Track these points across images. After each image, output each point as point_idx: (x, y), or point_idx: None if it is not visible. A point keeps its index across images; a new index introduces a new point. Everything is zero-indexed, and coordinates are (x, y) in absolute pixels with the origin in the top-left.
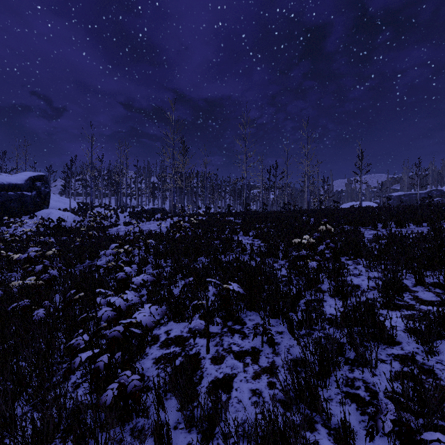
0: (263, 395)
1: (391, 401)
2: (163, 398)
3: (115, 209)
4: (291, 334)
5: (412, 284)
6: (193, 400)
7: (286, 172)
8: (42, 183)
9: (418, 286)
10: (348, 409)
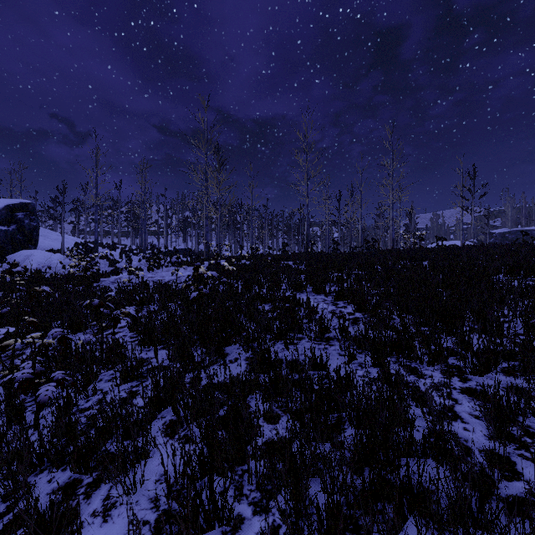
0: None
1: None
2: None
3: (130, 250)
4: None
5: None
6: None
7: (360, 201)
8: (25, 214)
9: None
10: None
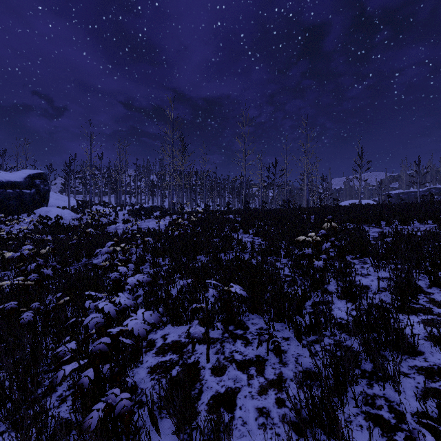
0: (272, 416)
1: (424, 428)
2: (158, 417)
3: (114, 207)
4: (299, 341)
5: (426, 285)
6: (191, 423)
7: (285, 170)
8: (41, 181)
9: (434, 288)
10: (372, 435)
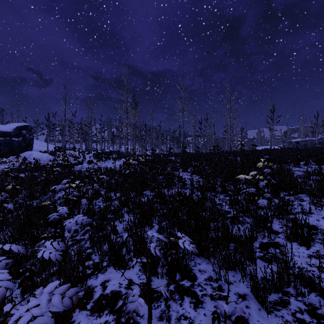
0: None
1: None
2: None
3: (83, 151)
4: (259, 302)
5: None
6: None
7: (213, 123)
8: (26, 131)
9: None
10: None
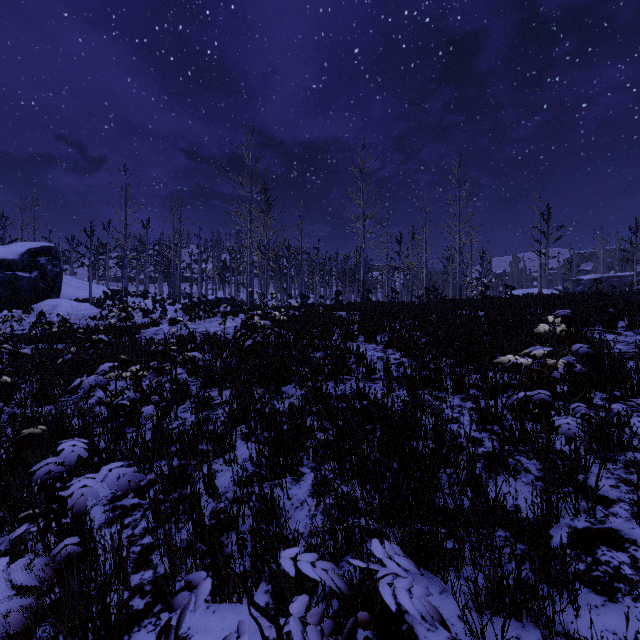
0: None
1: None
2: None
3: (163, 300)
4: None
5: None
6: None
7: (425, 243)
8: (48, 258)
9: None
10: None
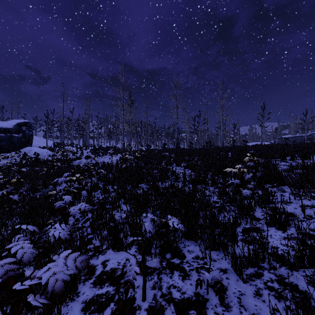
0: None
1: None
2: None
3: (81, 147)
4: (238, 274)
5: None
6: None
7: (206, 120)
8: (26, 127)
9: None
10: None
